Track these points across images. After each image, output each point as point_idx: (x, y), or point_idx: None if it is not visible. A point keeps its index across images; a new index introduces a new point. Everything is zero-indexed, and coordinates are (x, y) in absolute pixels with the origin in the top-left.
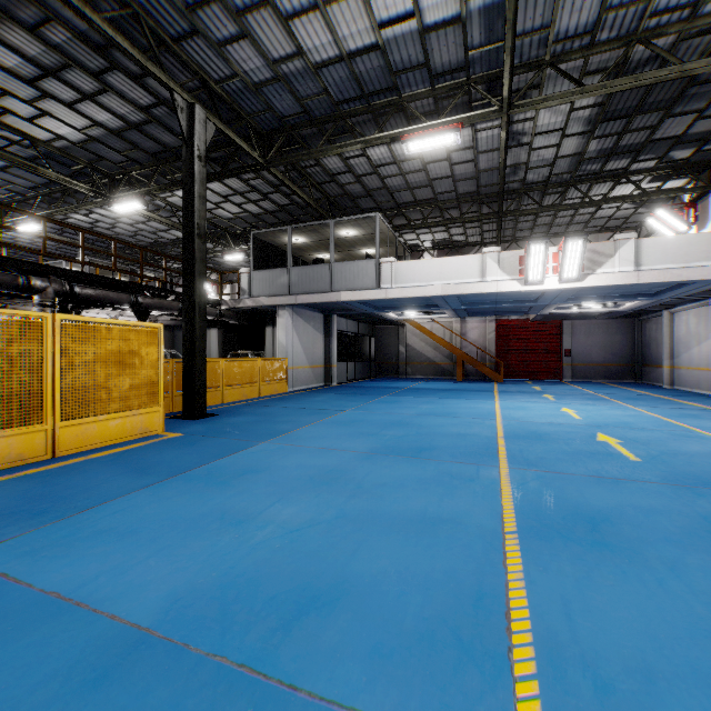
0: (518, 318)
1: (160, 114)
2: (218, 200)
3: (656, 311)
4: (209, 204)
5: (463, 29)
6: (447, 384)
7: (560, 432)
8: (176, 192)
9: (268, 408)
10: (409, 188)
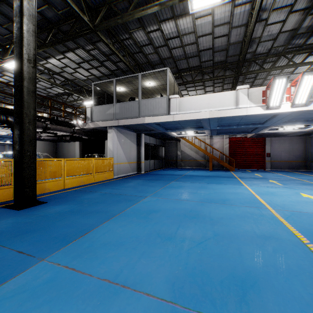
0: (241, 136)
1: None
2: (74, 66)
3: None
4: (70, 70)
5: None
6: (205, 172)
7: None
8: (48, 60)
9: (91, 194)
10: (186, 57)
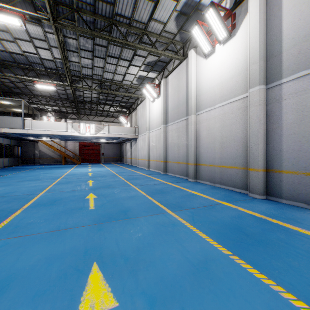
0: (87, 142)
1: None
2: None
3: (123, 143)
4: None
5: (55, 63)
6: (57, 166)
7: (81, 173)
8: None
9: None
10: (39, 91)
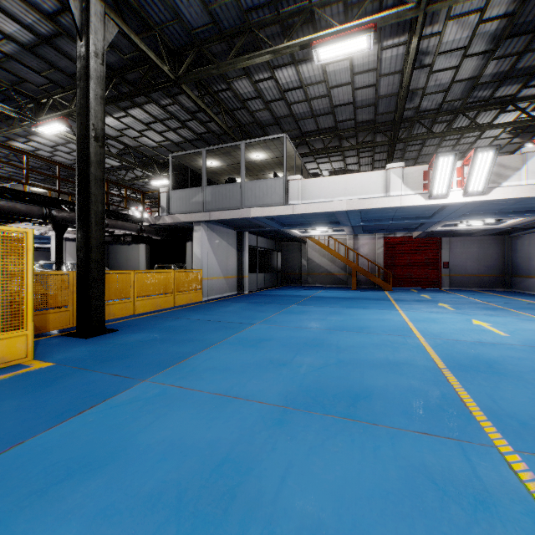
0: (402, 235)
1: (68, 25)
2: (141, 128)
3: (527, 228)
4: (134, 132)
5: None
6: (344, 293)
7: (508, 359)
8: None
9: (175, 320)
10: (313, 115)
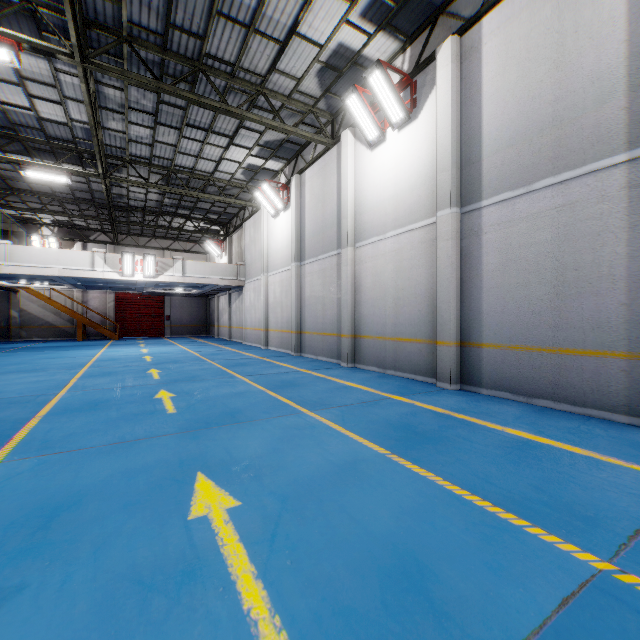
0: (133, 292)
1: None
2: None
3: (213, 295)
4: None
5: (71, 129)
6: (67, 343)
7: (128, 357)
8: None
9: None
10: (26, 181)
